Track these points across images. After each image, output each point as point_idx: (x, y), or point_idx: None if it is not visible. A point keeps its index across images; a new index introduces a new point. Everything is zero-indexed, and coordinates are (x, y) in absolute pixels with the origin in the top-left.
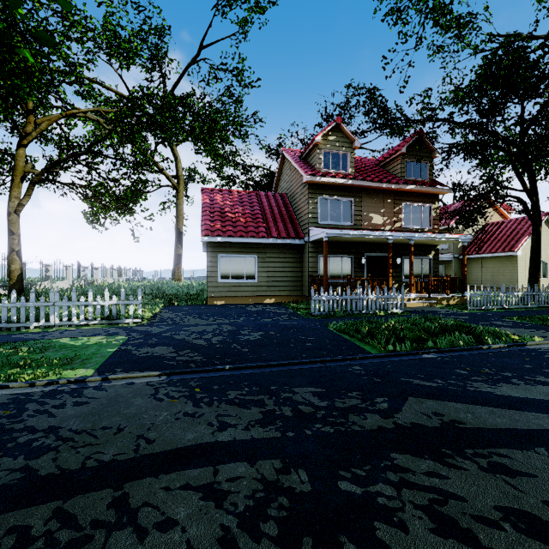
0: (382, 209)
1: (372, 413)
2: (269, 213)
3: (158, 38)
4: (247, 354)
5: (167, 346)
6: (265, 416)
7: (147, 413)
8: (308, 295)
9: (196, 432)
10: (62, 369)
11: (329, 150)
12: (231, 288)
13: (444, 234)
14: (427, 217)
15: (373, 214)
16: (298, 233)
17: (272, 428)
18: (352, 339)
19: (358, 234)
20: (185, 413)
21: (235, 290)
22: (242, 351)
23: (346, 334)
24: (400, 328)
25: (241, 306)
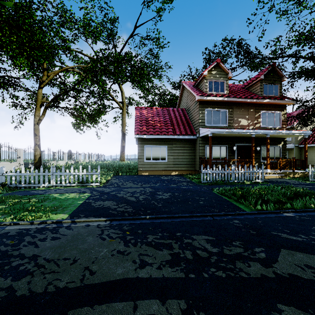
0: (247, 116)
1: (254, 261)
2: (175, 120)
3: (111, 24)
4: (161, 208)
5: (112, 200)
6: (173, 258)
7: (94, 249)
8: (199, 170)
9: (124, 268)
10: (50, 213)
11: (212, 80)
12: (152, 165)
13: (291, 130)
14: (278, 120)
15: (241, 118)
16: (193, 132)
17: (178, 269)
18: (230, 200)
19: (231, 131)
20: (118, 250)
21: (154, 166)
22: (157, 206)
23: (226, 196)
24: (263, 193)
25: (158, 176)
